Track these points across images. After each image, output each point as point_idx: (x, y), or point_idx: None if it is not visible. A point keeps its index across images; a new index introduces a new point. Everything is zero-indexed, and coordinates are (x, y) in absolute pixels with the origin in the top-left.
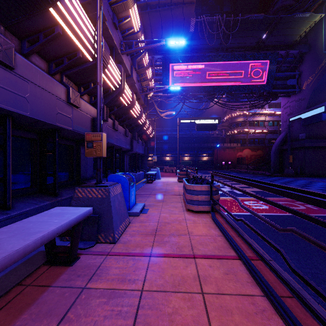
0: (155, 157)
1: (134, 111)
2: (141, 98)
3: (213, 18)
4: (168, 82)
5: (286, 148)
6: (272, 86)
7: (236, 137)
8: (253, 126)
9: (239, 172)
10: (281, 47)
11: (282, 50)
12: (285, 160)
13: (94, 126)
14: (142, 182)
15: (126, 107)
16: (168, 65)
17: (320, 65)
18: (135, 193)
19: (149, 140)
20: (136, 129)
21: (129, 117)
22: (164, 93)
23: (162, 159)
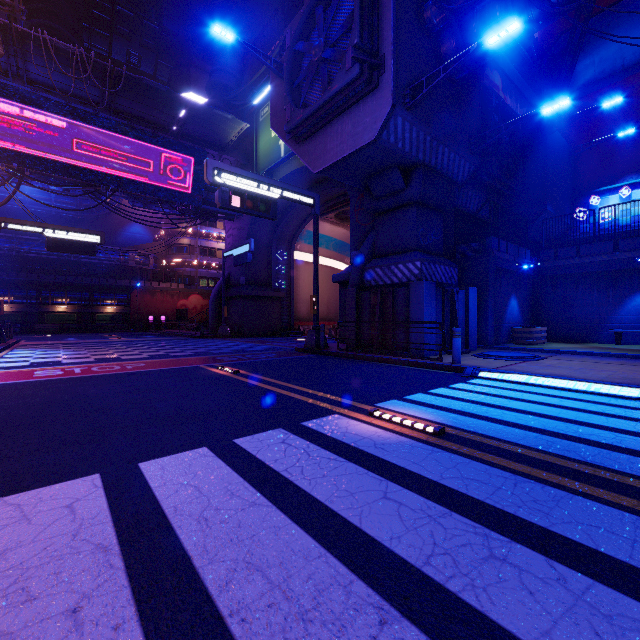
0: None
1: None
2: None
3: (69, 46)
4: None
5: (227, 297)
6: (201, 200)
7: (177, 272)
8: (208, 256)
9: (166, 334)
10: (210, 144)
11: (214, 150)
12: (227, 313)
13: None
14: None
15: None
16: None
17: None
18: None
19: None
20: None
21: None
22: None
23: None
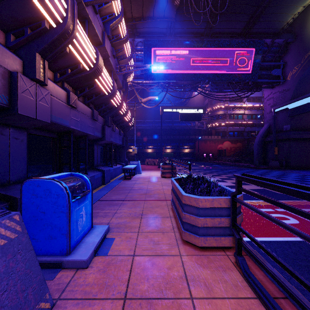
0: (134, 148)
1: (102, 84)
2: (118, 79)
3: None
4: (150, 68)
5: (269, 140)
6: (257, 76)
7: (216, 130)
8: (233, 119)
9: (222, 164)
10: (267, 34)
11: (268, 38)
12: (268, 152)
13: (12, 87)
14: (119, 178)
15: (86, 72)
16: (150, 50)
17: (306, 54)
18: (91, 209)
19: (128, 129)
20: (110, 113)
21: (96, 93)
22: (146, 80)
23: (144, 151)
